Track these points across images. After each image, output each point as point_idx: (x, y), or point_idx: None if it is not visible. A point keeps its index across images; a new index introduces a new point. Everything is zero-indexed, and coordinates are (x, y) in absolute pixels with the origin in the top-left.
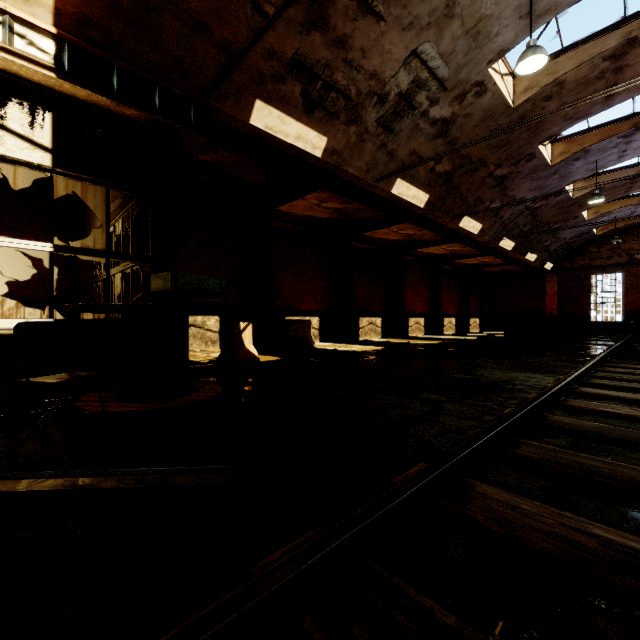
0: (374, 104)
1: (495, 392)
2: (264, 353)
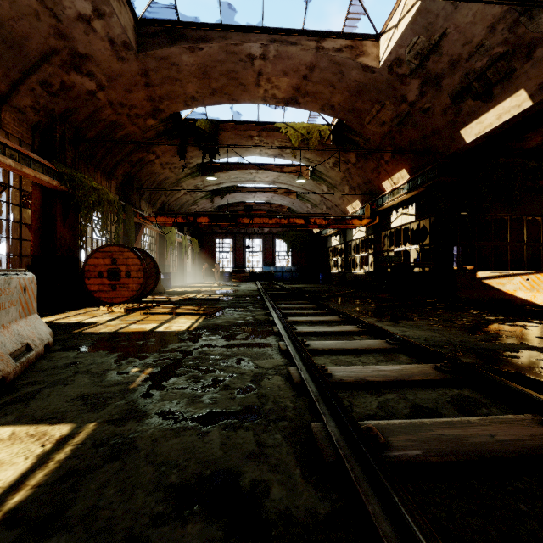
0: (529, 18)
1: (363, 314)
2: None
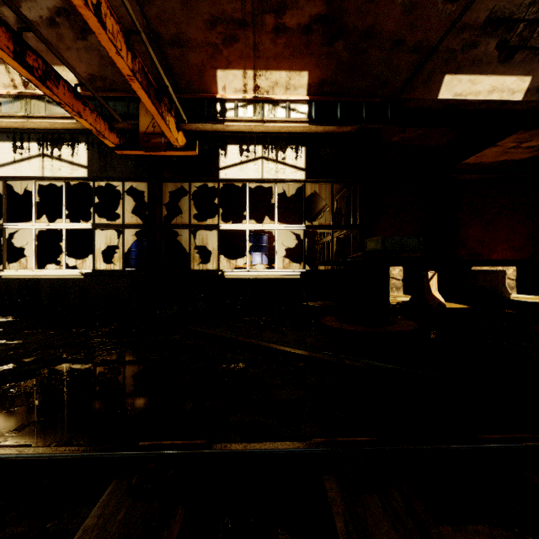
0: None
1: None
2: (448, 300)
